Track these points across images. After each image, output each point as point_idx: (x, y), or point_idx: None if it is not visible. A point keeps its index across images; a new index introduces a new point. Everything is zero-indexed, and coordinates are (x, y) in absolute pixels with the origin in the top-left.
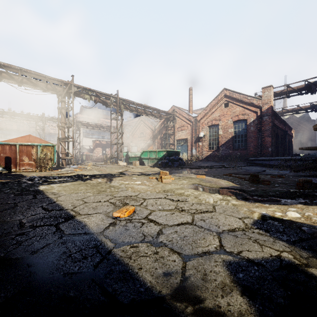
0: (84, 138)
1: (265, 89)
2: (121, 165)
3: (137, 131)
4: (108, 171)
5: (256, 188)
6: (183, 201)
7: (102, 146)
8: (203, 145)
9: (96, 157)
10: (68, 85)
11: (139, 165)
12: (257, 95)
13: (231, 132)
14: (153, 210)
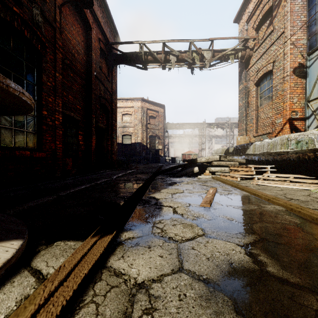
0: (215, 144)
1: None
2: None
3: None
4: None
5: None
6: None
7: None
8: None
9: None
10: (203, 124)
11: None
12: None
13: None
14: None
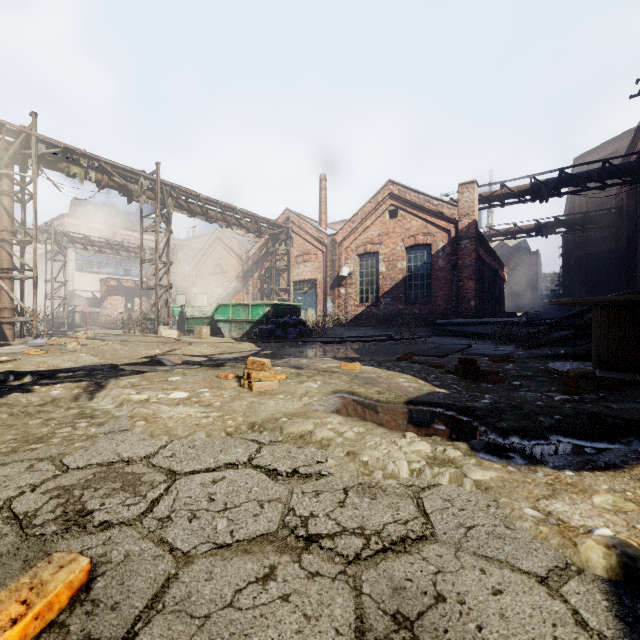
0: (78, 273)
1: (465, 188)
2: (164, 337)
3: (208, 260)
4: (124, 354)
5: (494, 402)
6: (311, 477)
7: (124, 292)
8: (349, 293)
9: (110, 317)
10: (19, 136)
11: (210, 335)
12: (450, 198)
13: (402, 269)
14: (188, 551)
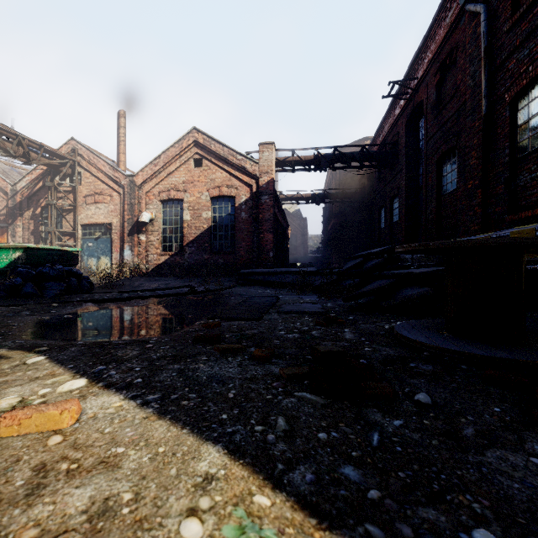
0: None
1: (265, 148)
2: None
3: None
4: None
5: None
6: None
7: None
8: (150, 241)
9: None
10: None
11: None
12: (251, 157)
13: (208, 219)
14: None
